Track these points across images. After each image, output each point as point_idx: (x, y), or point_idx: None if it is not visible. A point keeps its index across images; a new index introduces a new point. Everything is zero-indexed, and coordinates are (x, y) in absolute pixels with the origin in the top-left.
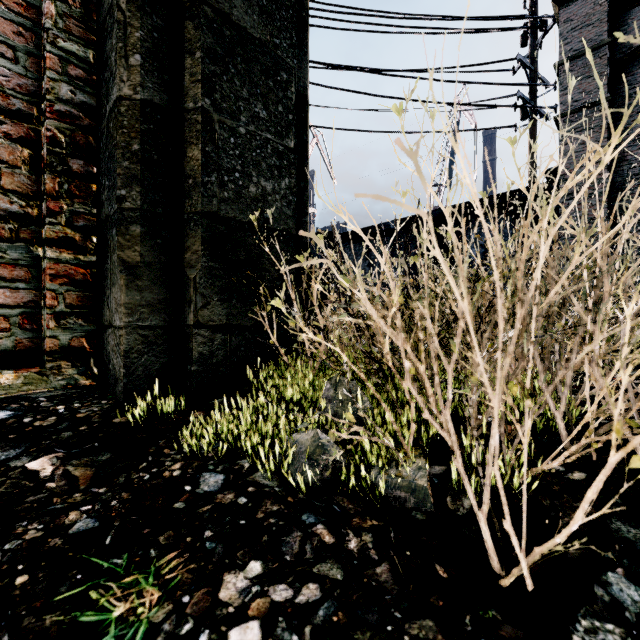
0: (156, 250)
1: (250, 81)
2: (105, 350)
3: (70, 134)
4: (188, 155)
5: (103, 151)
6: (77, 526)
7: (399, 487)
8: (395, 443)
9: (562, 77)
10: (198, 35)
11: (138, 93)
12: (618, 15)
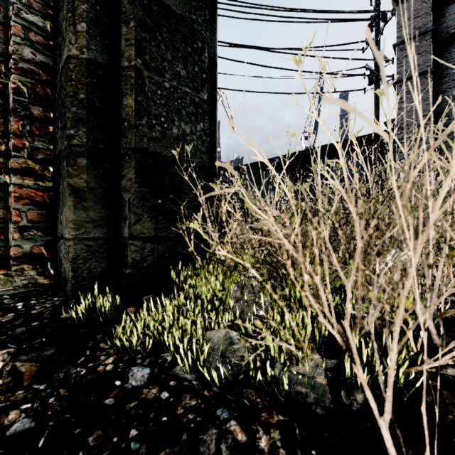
0: (98, 178)
1: (173, 47)
2: (58, 256)
3: (31, 86)
4: (124, 103)
5: (57, 100)
6: (14, 427)
7: (300, 383)
8: (293, 340)
9: (399, 54)
10: (132, 9)
11: (84, 53)
12: (439, 10)
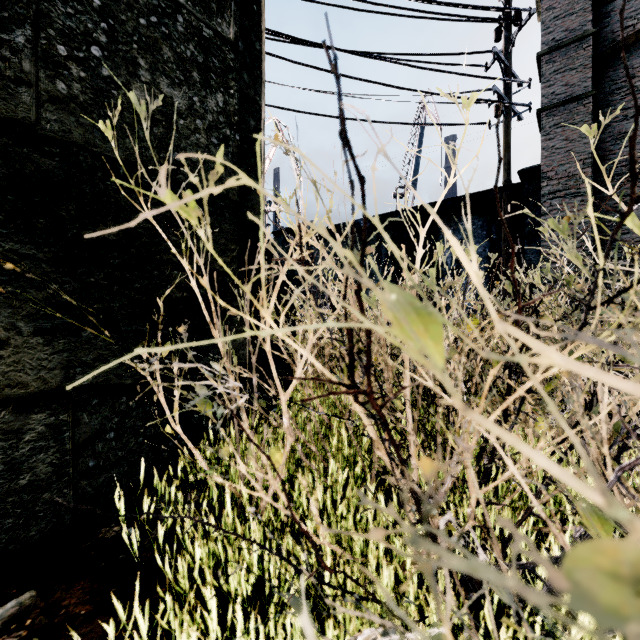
0: None
1: None
2: None
3: None
4: None
5: None
6: None
7: None
8: None
9: (544, 68)
10: None
11: None
12: (600, 6)
